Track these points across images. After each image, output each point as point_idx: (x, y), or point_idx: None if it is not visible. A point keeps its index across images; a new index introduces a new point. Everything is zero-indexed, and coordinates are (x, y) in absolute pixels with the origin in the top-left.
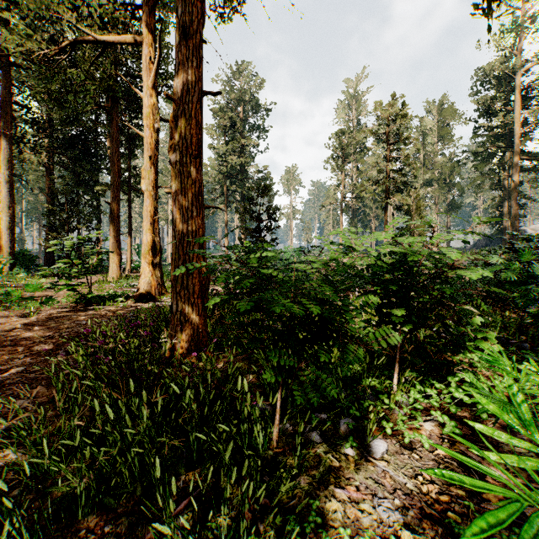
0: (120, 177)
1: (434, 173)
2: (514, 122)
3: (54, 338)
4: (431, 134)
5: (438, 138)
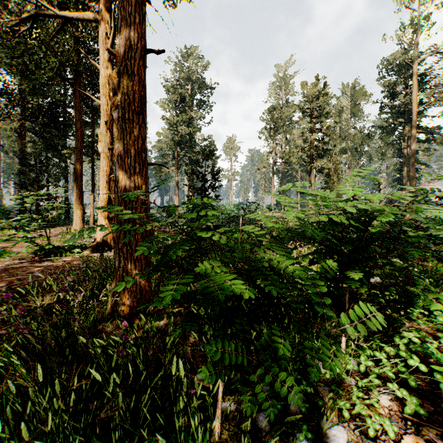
0: (82, 141)
1: (348, 143)
2: (412, 102)
3: (1, 291)
4: (346, 111)
5: (351, 114)
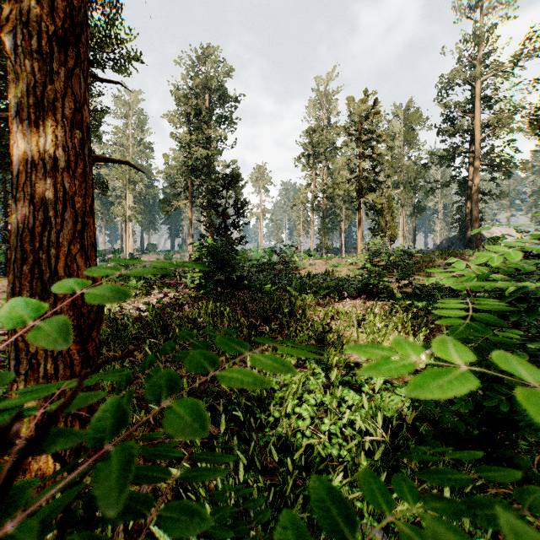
0: None
1: (401, 175)
2: (476, 128)
3: None
4: (398, 137)
5: (404, 142)
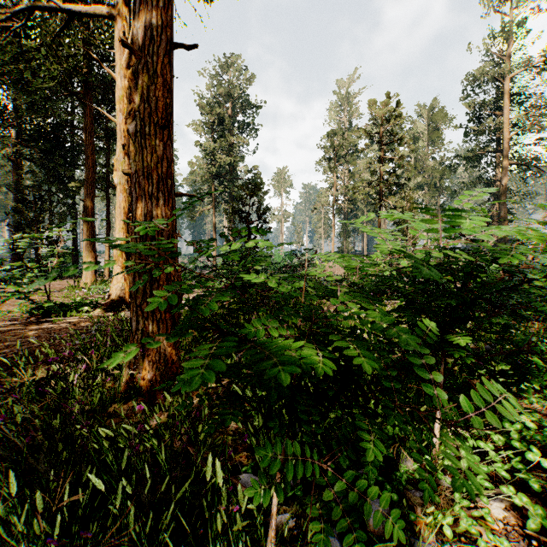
0: (94, 172)
1: (425, 176)
2: (503, 127)
3: None
4: (422, 137)
5: (429, 142)
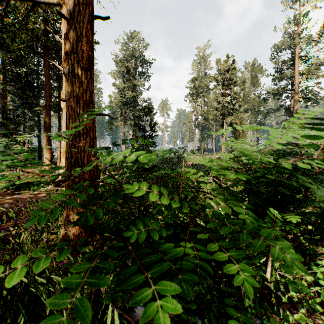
0: (50, 101)
1: (249, 105)
2: (295, 75)
3: None
4: (247, 82)
5: (251, 84)
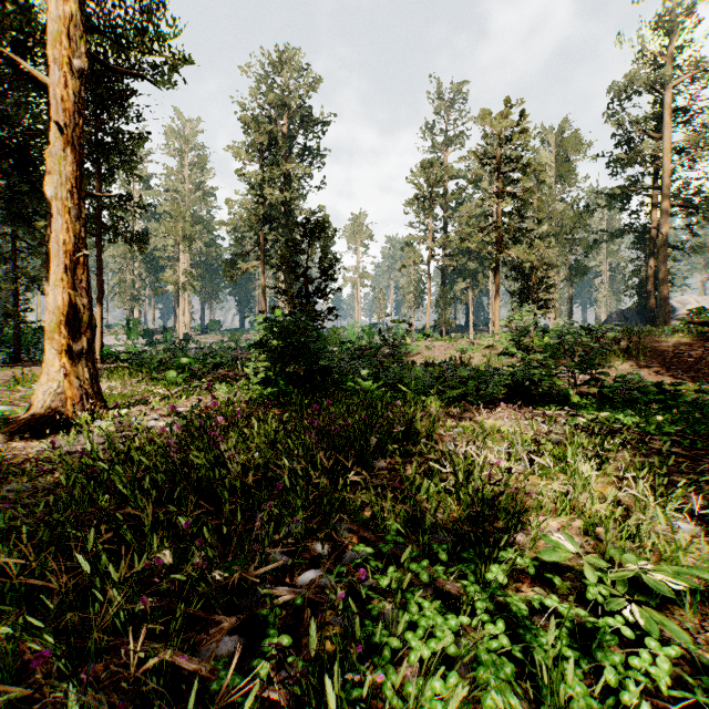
0: None
1: (552, 224)
2: (663, 154)
3: None
4: (548, 171)
5: (557, 178)
